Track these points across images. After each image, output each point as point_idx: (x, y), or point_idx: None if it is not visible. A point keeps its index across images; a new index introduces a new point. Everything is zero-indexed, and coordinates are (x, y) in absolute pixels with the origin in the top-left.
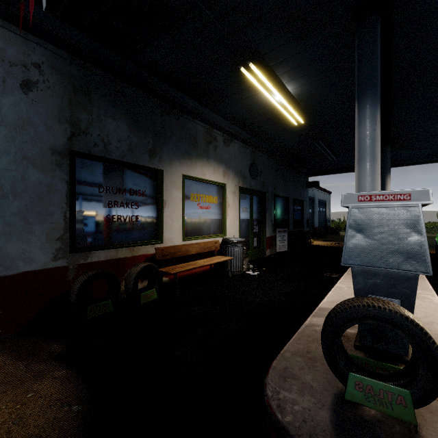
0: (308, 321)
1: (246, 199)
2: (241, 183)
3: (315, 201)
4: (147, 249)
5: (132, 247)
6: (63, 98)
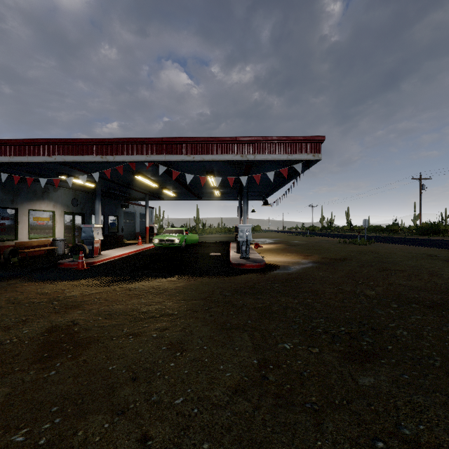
0: None
1: (70, 218)
2: (66, 209)
3: (136, 214)
4: (10, 243)
5: (3, 242)
6: None
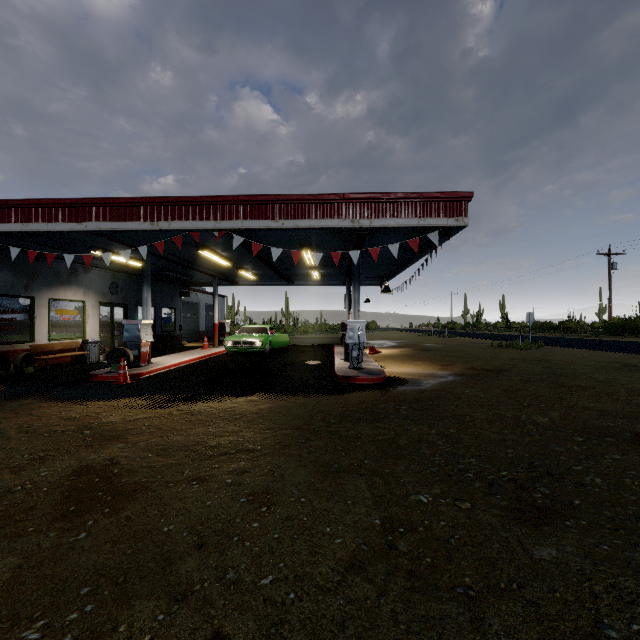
0: None
1: (107, 310)
2: (101, 299)
3: (200, 306)
4: (23, 346)
5: (14, 344)
6: None
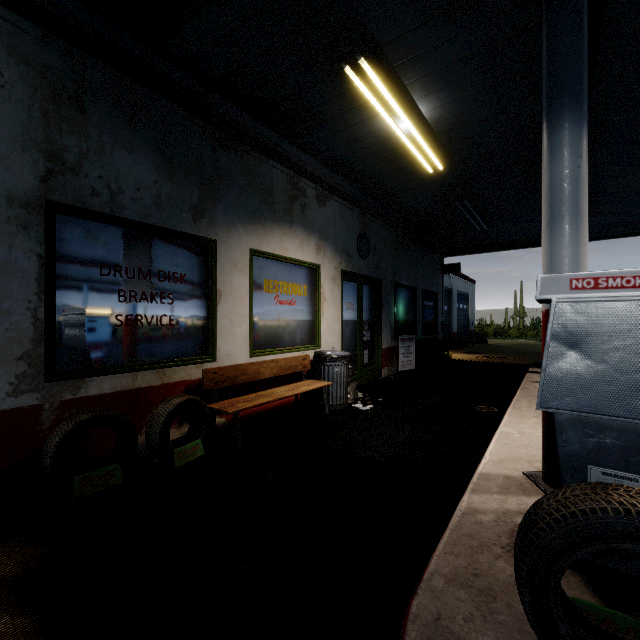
0: (465, 502)
1: (352, 290)
2: (344, 264)
3: (452, 294)
4: (189, 371)
5: (162, 369)
6: (31, 106)
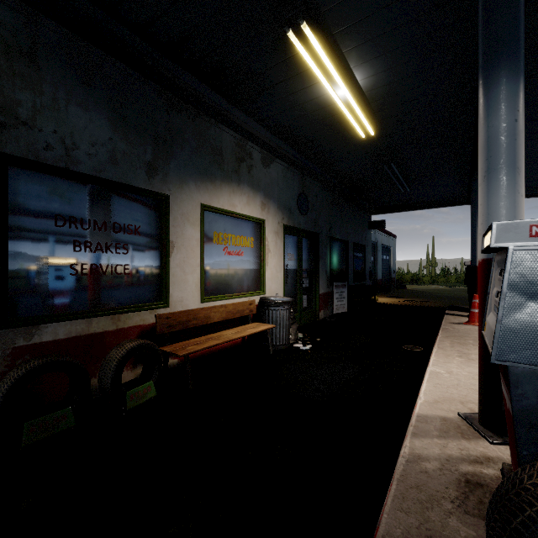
0: (407, 448)
1: (293, 242)
2: (286, 219)
3: (377, 247)
4: (143, 317)
5: (116, 315)
6: None
